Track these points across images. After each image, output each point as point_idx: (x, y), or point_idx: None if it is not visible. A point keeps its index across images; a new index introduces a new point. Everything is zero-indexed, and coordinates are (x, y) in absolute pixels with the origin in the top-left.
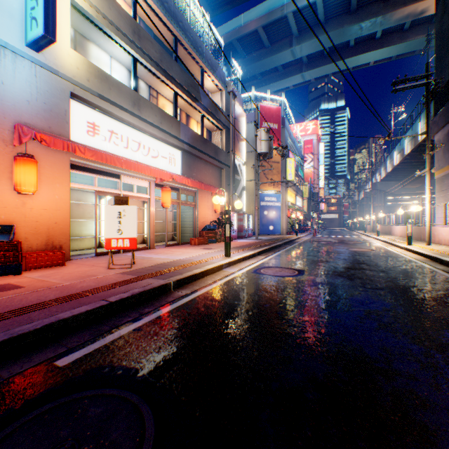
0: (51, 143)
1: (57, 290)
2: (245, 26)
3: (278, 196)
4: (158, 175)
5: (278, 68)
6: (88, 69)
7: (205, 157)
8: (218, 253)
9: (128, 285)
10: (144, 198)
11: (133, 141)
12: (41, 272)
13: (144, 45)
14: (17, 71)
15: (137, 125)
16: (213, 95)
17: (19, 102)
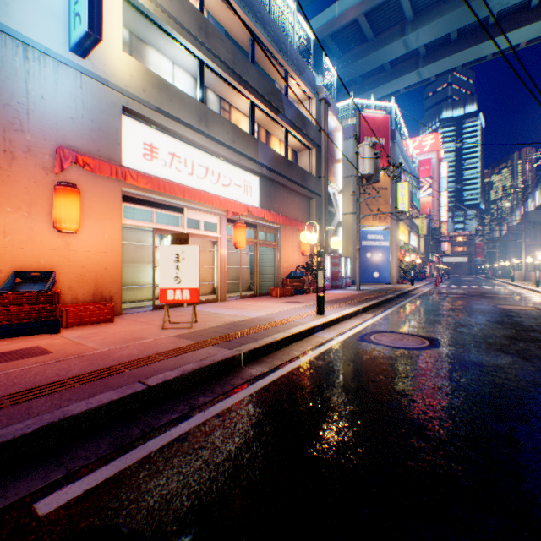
0: (96, 168)
1: (87, 361)
2: (340, 16)
3: (385, 232)
4: (230, 207)
5: (384, 67)
6: (143, 76)
7: (289, 184)
8: (307, 309)
9: (181, 356)
10: (212, 238)
11: (199, 166)
12: (82, 331)
13: (212, 44)
14: (59, 82)
15: (204, 146)
16: (300, 106)
17: (62, 120)
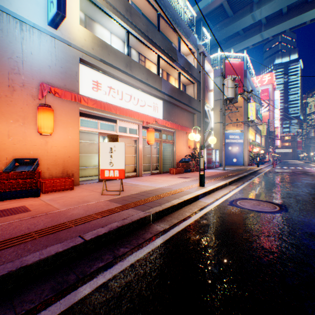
0: (62, 95)
1: (50, 218)
2: (211, 3)
3: (240, 134)
4: (144, 119)
5: (239, 32)
6: (92, 40)
7: (181, 105)
8: (193, 182)
9: (110, 216)
10: (134, 138)
11: (126, 94)
12: (53, 195)
13: (134, 20)
14: (41, 44)
15: (129, 82)
16: (187, 57)
17: (43, 67)
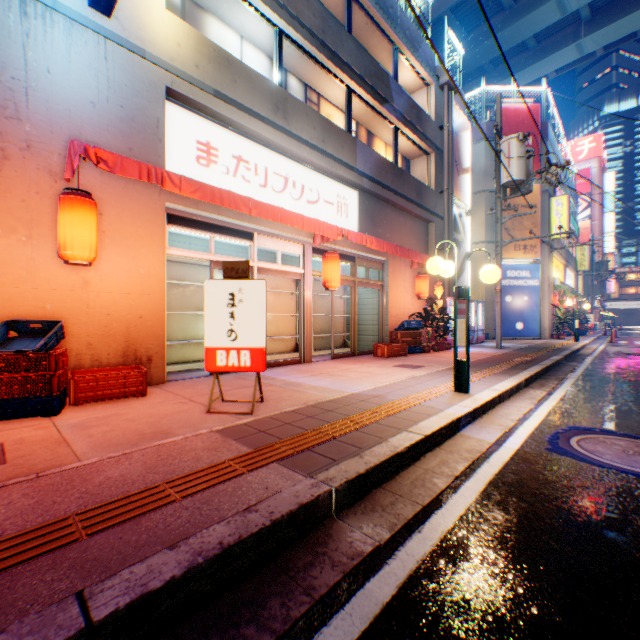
0: (116, 166)
1: (36, 494)
2: None
3: (532, 267)
4: (317, 229)
5: (526, 44)
6: (195, 46)
7: (399, 201)
8: (434, 380)
9: (209, 492)
10: (293, 274)
11: (275, 174)
12: (90, 412)
13: (293, 4)
14: (73, 50)
15: (282, 146)
16: (412, 97)
17: (78, 104)
